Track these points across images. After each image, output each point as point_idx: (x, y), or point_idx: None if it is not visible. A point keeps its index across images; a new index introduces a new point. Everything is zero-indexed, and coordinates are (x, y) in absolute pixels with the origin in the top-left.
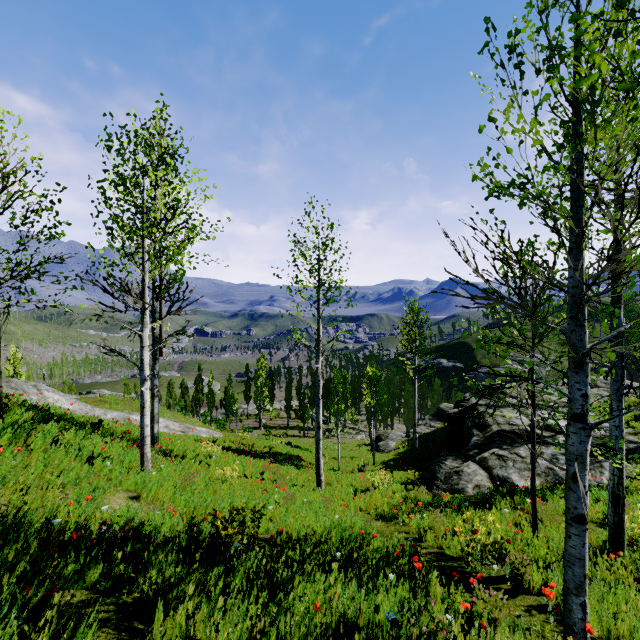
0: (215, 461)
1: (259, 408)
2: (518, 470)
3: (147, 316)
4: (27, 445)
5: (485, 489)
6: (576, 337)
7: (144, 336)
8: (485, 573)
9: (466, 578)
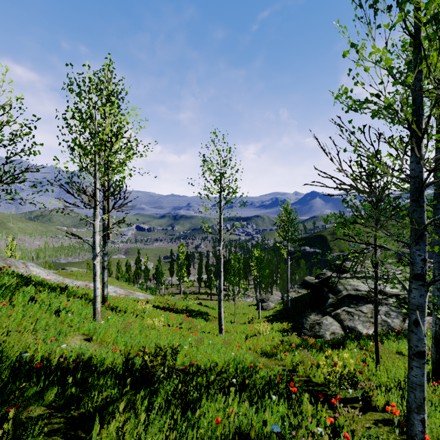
0: (147, 315)
1: (179, 280)
2: (362, 322)
3: (98, 210)
4: (12, 301)
5: (338, 335)
6: (417, 215)
7: (96, 224)
8: (342, 395)
9: (328, 399)
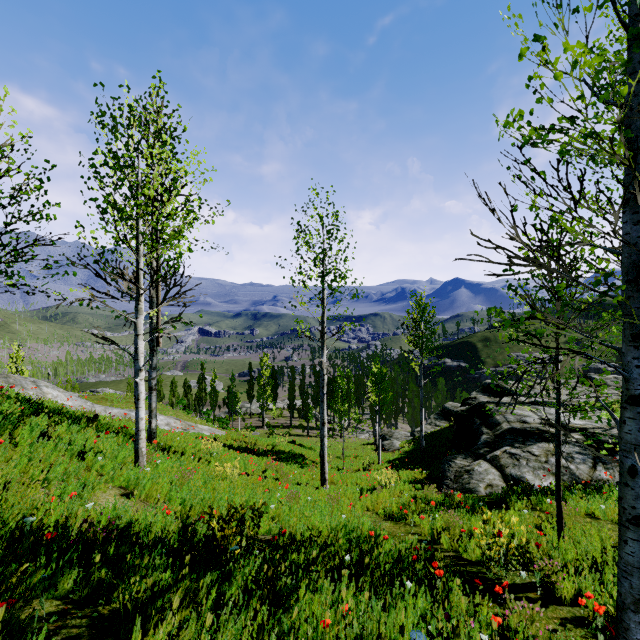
0: (216, 458)
1: (262, 407)
2: (532, 469)
3: (142, 302)
4: (14, 438)
5: (498, 489)
6: (634, 304)
7: (139, 324)
8: (509, 580)
9: (488, 585)
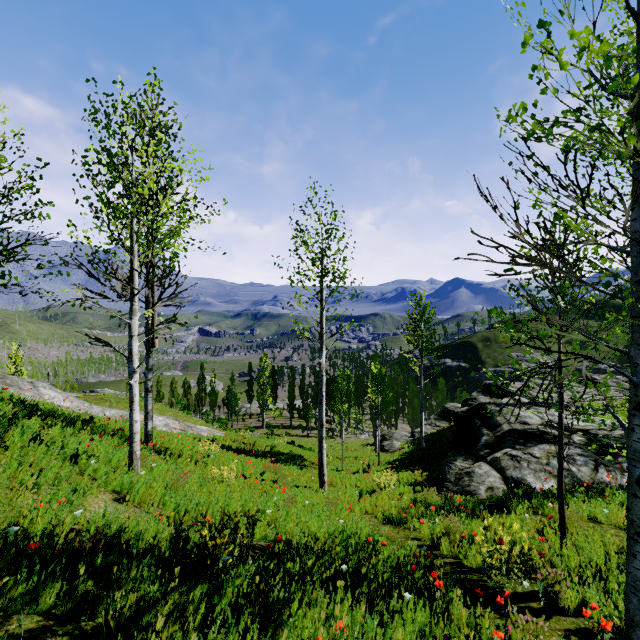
0: (213, 460)
1: (262, 407)
2: (533, 471)
3: (136, 303)
4: (5, 442)
5: (499, 491)
6: None
7: (133, 325)
8: (511, 588)
9: (489, 594)
